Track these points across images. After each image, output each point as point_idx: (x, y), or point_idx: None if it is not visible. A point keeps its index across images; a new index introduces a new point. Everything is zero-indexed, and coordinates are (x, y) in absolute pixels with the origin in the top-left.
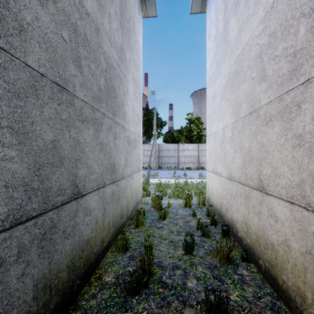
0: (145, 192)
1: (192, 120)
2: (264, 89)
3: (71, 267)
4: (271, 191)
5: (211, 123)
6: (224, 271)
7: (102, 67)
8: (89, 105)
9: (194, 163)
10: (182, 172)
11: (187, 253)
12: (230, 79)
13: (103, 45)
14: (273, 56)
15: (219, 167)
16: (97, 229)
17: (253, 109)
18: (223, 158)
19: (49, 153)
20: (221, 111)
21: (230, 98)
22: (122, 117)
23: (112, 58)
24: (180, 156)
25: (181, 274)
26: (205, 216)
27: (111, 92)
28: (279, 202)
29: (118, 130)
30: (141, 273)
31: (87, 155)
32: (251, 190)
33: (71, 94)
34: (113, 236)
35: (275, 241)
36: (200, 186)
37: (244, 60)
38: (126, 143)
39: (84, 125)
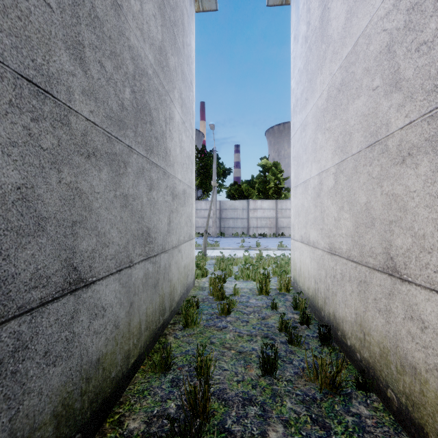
0: (200, 271)
1: (268, 167)
2: (398, 103)
3: (64, 413)
4: (412, 276)
5: (298, 168)
6: (329, 408)
7: (127, 70)
8: (101, 129)
9: (270, 228)
10: (253, 241)
11: (266, 374)
12: (332, 97)
13: (129, 35)
14: (415, 44)
15: (312, 233)
16: (117, 338)
17: (375, 139)
18: (319, 220)
19: (10, 210)
20: (316, 148)
21: (331, 127)
22: (163, 155)
23: (144, 59)
24: (250, 218)
25: (257, 415)
26: (290, 308)
27: (144, 115)
28: (429, 297)
29: (157, 176)
30: (189, 412)
31: (96, 215)
32: (372, 272)
33: (64, 105)
34: (147, 345)
35: (420, 363)
36: (281, 262)
37: (357, 61)
38: (170, 196)
39: (91, 163)
